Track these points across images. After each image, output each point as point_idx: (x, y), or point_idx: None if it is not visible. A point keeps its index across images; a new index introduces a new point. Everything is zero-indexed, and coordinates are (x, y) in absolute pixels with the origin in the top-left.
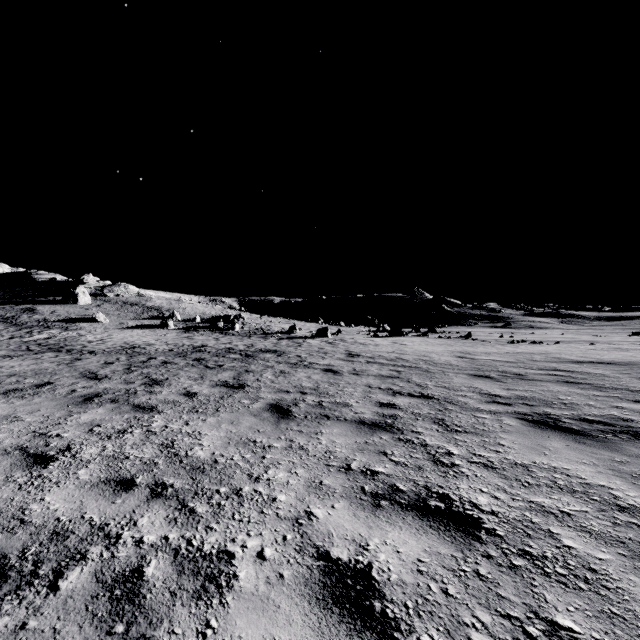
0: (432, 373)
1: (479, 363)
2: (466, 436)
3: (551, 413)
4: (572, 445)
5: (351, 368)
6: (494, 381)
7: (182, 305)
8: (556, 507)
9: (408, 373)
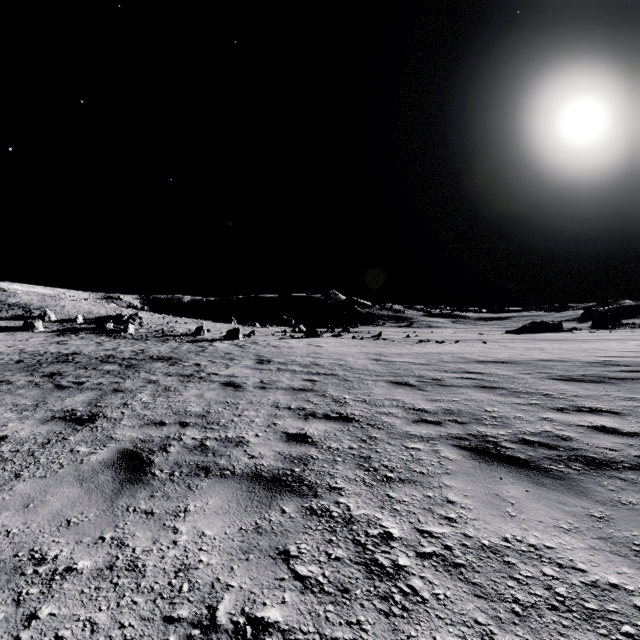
0: (350, 382)
1: (395, 366)
2: (403, 489)
3: (487, 434)
4: (532, 490)
5: (258, 379)
6: (415, 389)
7: (60, 302)
8: None
9: (324, 383)
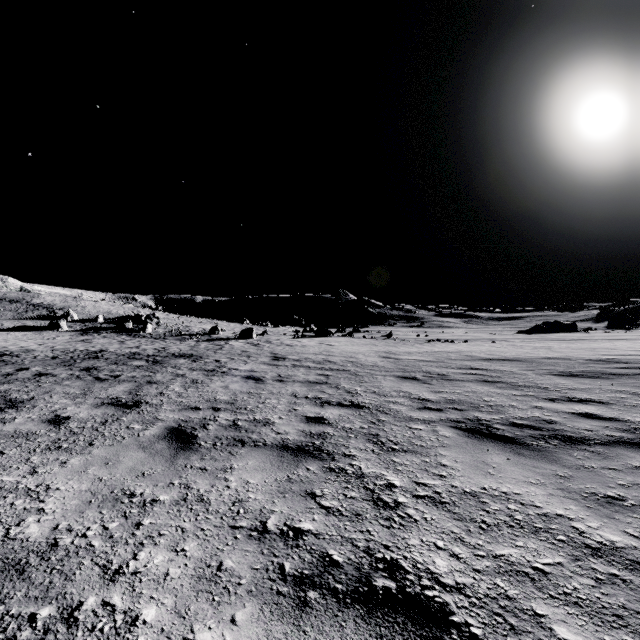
0: (361, 376)
1: (404, 363)
2: (405, 456)
3: (482, 418)
4: (512, 458)
5: (276, 374)
6: (421, 383)
7: (81, 303)
8: (527, 562)
9: (336, 377)
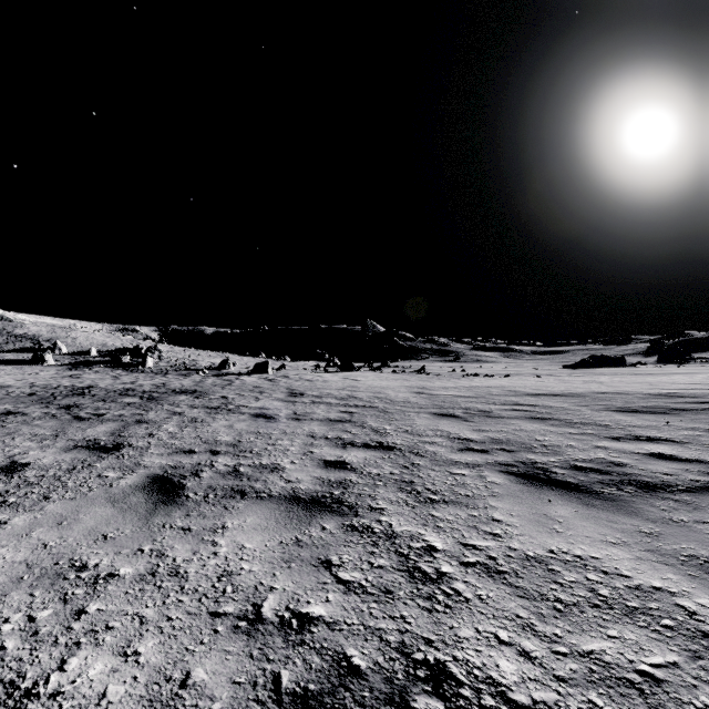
0: (390, 414)
1: (440, 399)
2: (447, 509)
3: (537, 461)
4: (581, 510)
5: (291, 411)
6: (461, 421)
7: (72, 334)
8: (629, 663)
9: (362, 415)
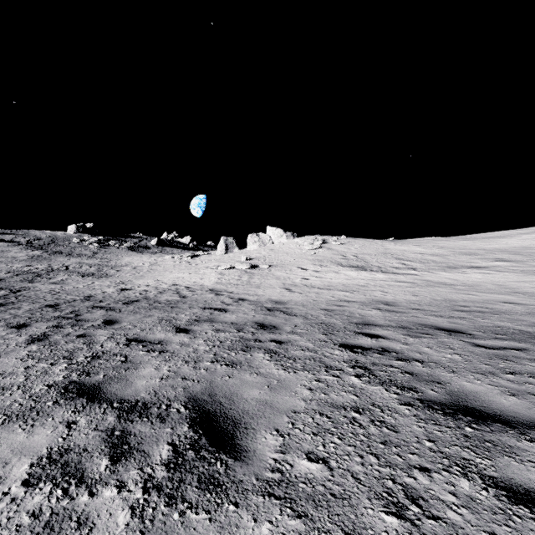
0: None
1: None
2: None
3: None
4: None
5: None
6: None
7: None
8: None
9: None
